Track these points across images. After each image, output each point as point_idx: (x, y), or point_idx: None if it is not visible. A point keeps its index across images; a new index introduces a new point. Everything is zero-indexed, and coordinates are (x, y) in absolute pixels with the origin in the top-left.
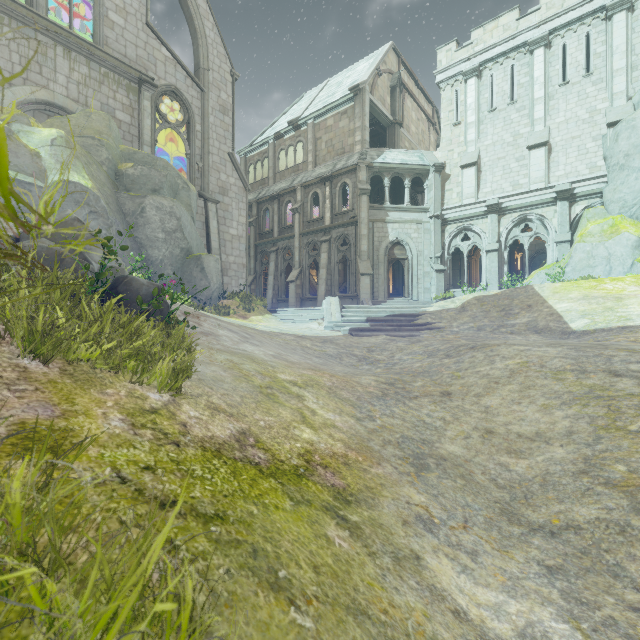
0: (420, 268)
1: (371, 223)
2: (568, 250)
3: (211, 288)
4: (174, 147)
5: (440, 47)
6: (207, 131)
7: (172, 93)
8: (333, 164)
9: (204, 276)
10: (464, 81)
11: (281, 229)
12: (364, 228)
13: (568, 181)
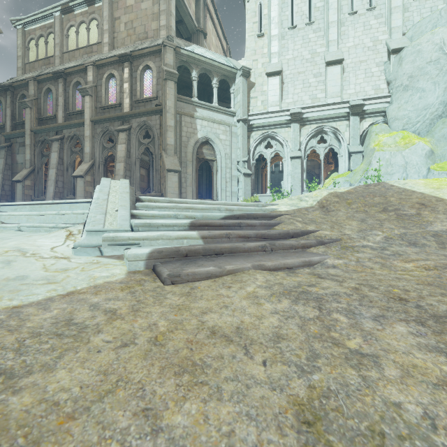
0: (228, 171)
1: (178, 115)
2: (361, 160)
3: None
4: None
5: None
6: None
7: None
8: (134, 46)
9: None
10: None
11: (68, 115)
12: (170, 118)
13: (359, 98)
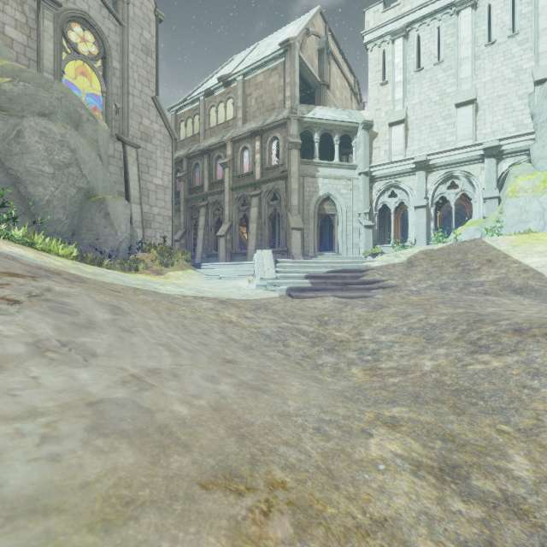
0: (349, 224)
1: (301, 178)
2: (496, 206)
3: (118, 238)
4: (92, 89)
5: (368, 8)
6: (127, 70)
7: (84, 21)
8: (263, 119)
9: (109, 223)
10: (391, 41)
11: (211, 184)
12: (295, 182)
13: (496, 138)
